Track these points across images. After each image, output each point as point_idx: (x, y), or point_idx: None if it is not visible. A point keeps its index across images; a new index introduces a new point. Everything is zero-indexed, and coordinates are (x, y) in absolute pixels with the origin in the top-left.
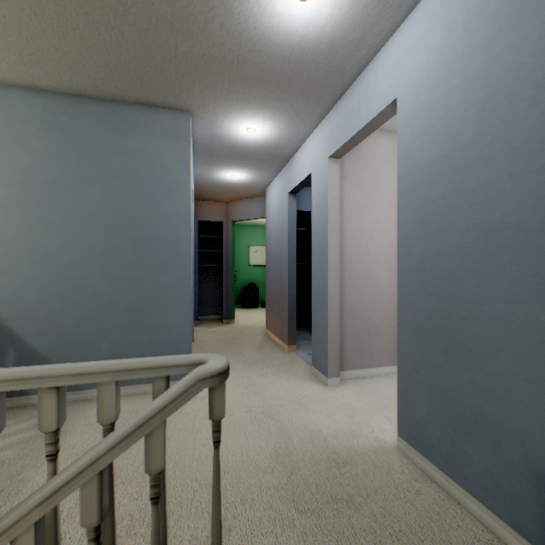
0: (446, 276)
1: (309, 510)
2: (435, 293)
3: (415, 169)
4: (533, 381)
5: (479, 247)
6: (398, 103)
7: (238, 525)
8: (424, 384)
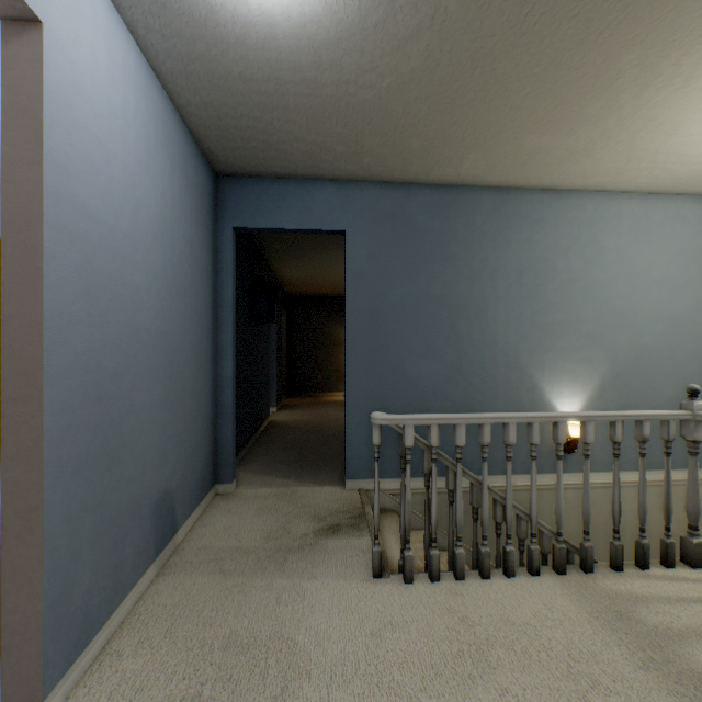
0: (112, 374)
1: (284, 638)
2: (102, 398)
3: (78, 205)
4: (154, 444)
5: (133, 343)
6: (50, 44)
7: (363, 635)
8: (90, 536)
